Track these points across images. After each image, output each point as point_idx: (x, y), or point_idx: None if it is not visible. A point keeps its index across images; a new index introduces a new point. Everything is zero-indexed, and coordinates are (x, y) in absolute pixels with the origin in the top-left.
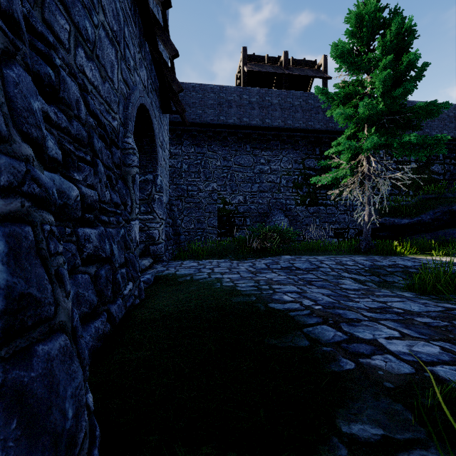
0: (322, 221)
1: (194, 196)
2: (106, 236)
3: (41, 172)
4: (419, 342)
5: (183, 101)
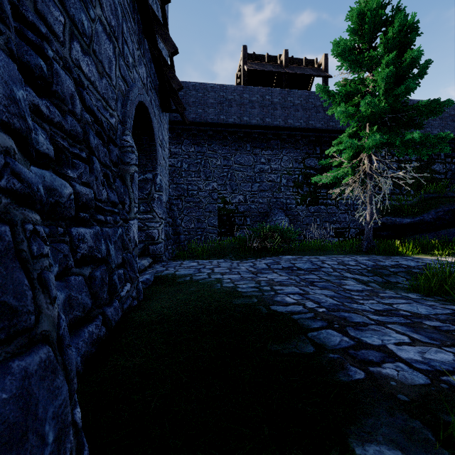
0: (322, 221)
1: (194, 195)
2: (102, 236)
3: (26, 166)
4: (431, 348)
5: (183, 100)
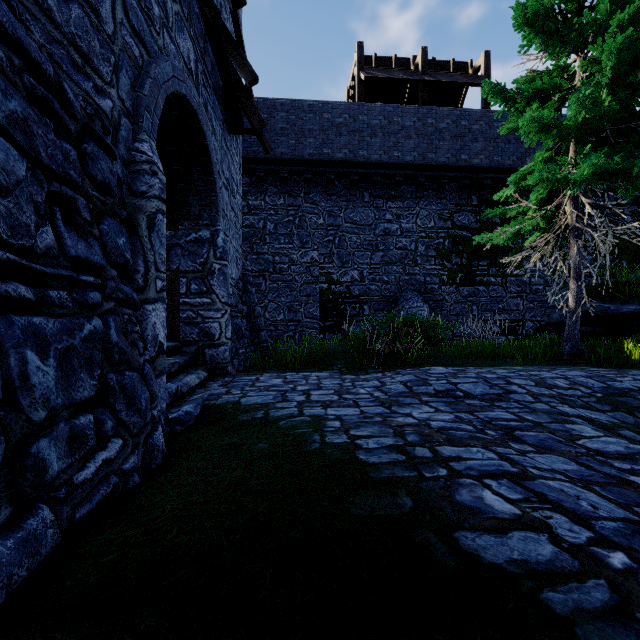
0: (482, 310)
1: (284, 271)
2: (7, 338)
3: None
4: None
5: (267, 126)
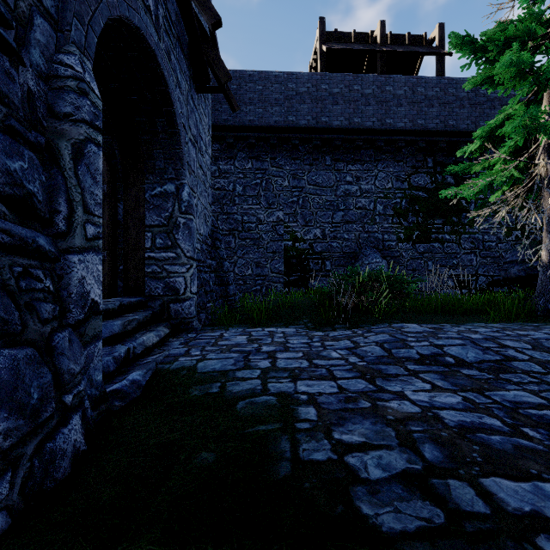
0: (437, 265)
1: (252, 229)
2: None
3: None
4: None
5: (236, 96)
